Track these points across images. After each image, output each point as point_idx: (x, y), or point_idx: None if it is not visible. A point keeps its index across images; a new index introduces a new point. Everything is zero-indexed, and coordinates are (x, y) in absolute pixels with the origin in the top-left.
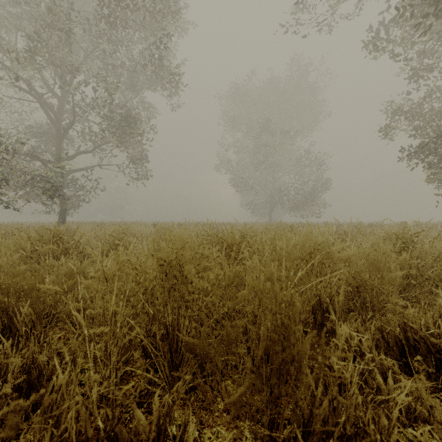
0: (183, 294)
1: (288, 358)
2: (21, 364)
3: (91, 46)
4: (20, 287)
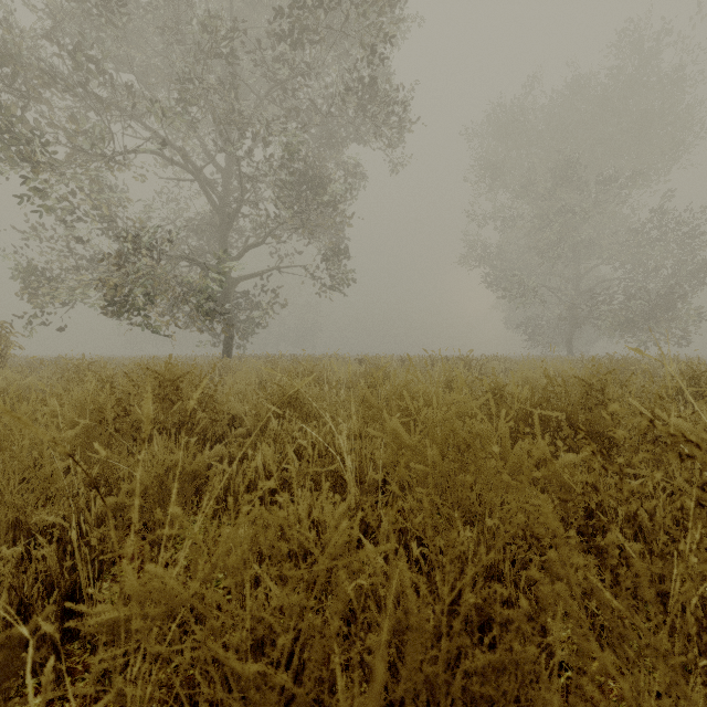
0: None
1: None
2: None
3: (266, 86)
4: None
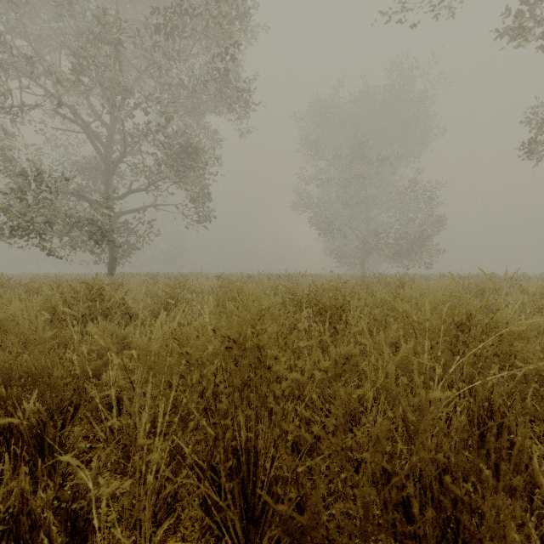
0: (264, 398)
1: None
2: (3, 509)
3: (144, 63)
4: (25, 370)
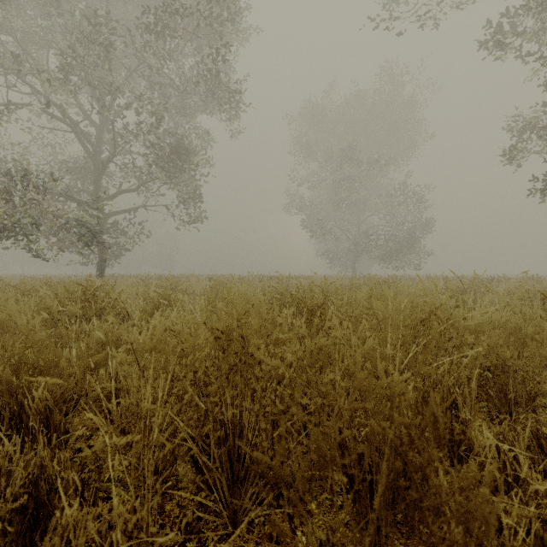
0: (248, 380)
1: (424, 504)
2: (25, 475)
3: (134, 62)
4: (33, 363)
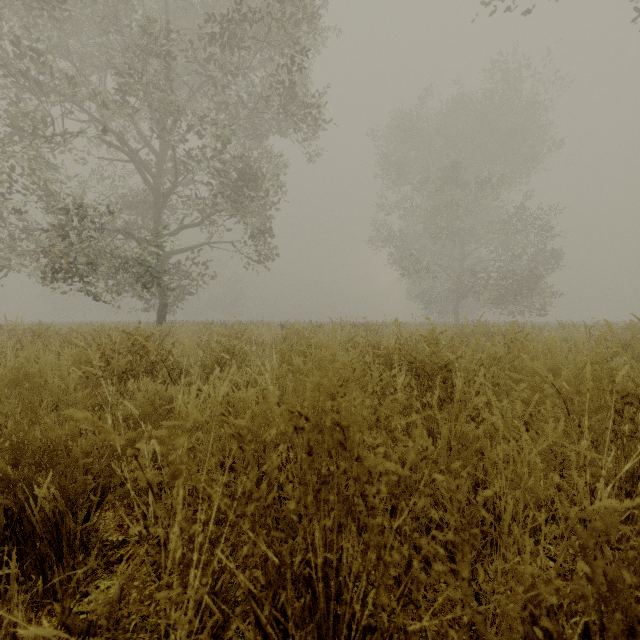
0: (351, 504)
1: None
2: None
3: (198, 79)
4: (39, 445)
